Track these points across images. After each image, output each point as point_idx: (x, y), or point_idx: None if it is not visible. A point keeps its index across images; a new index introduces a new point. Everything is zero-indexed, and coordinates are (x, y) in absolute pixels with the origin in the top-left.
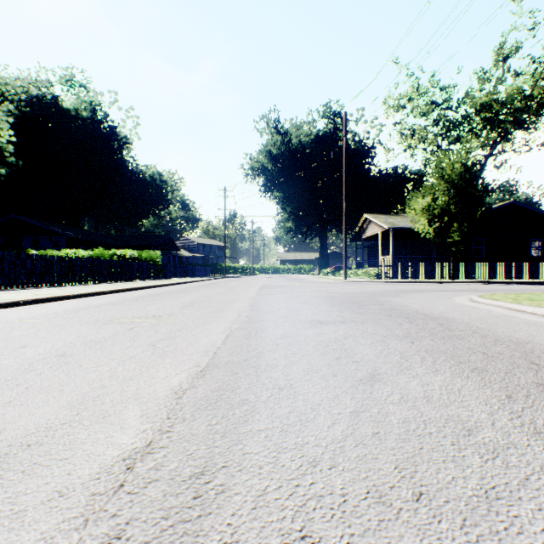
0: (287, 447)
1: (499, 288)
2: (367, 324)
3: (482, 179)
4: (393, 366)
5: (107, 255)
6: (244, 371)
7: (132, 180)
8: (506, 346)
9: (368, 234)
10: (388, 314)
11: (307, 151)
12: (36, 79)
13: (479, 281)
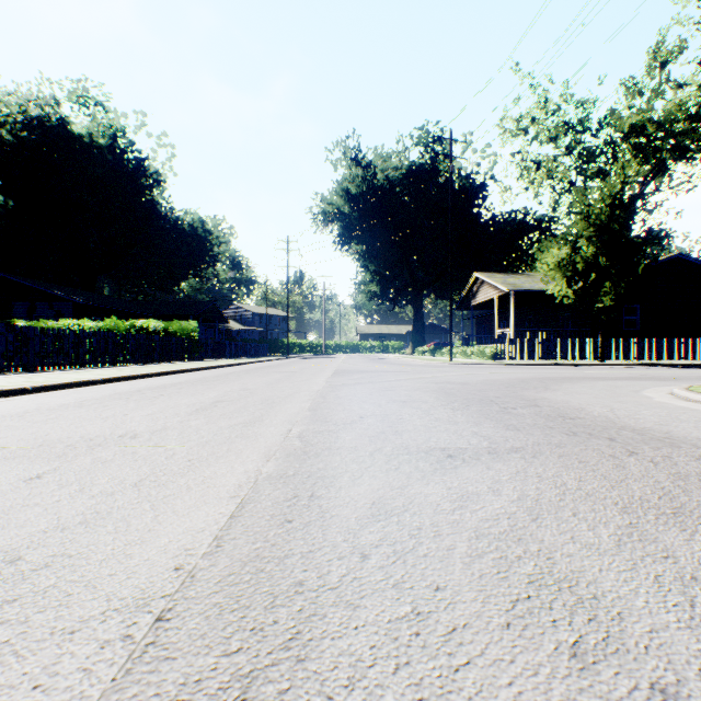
0: None
1: (683, 374)
2: (548, 459)
3: (643, 221)
4: None
5: (123, 327)
6: None
7: (165, 229)
8: None
9: (479, 299)
10: (567, 430)
11: (396, 190)
12: (38, 96)
13: (640, 364)
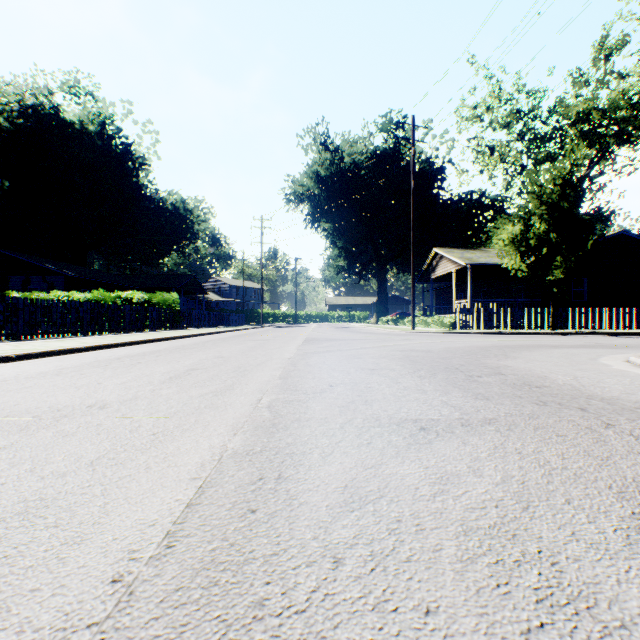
0: None
1: (631, 342)
2: (525, 432)
3: (591, 200)
4: None
5: (109, 298)
6: None
7: (150, 209)
8: None
9: (439, 273)
10: (536, 400)
11: (362, 172)
12: (33, 86)
13: (589, 332)
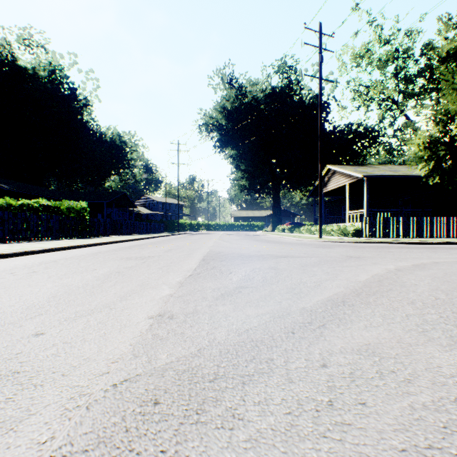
0: None
1: None
2: None
3: None
4: None
5: (15, 207)
6: None
7: (92, 141)
8: None
9: (331, 187)
10: None
11: (261, 107)
12: None
13: None
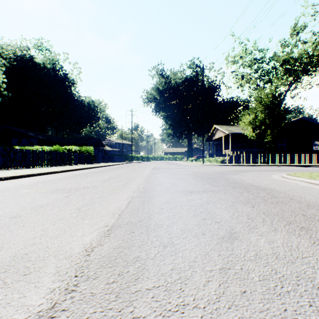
0: (171, 310)
1: (296, 169)
2: (220, 193)
3: (285, 104)
4: (244, 226)
5: (61, 149)
6: (138, 230)
7: (76, 105)
8: (316, 209)
9: (216, 137)
10: (232, 186)
11: (180, 88)
12: (20, 45)
13: (283, 165)
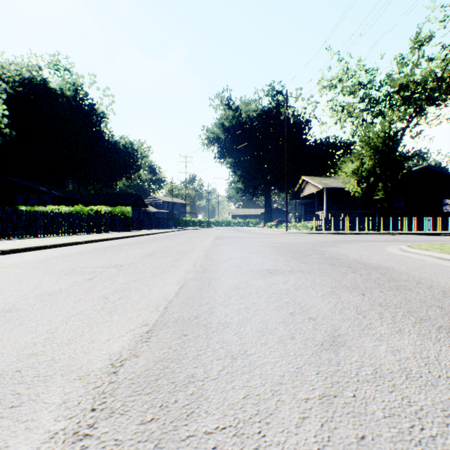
0: None
1: (420, 239)
2: (314, 274)
3: (403, 146)
4: (353, 325)
5: (85, 210)
6: (194, 332)
7: (108, 148)
8: None
9: (305, 193)
10: (331, 264)
11: (254, 124)
12: (28, 64)
13: (401, 233)
